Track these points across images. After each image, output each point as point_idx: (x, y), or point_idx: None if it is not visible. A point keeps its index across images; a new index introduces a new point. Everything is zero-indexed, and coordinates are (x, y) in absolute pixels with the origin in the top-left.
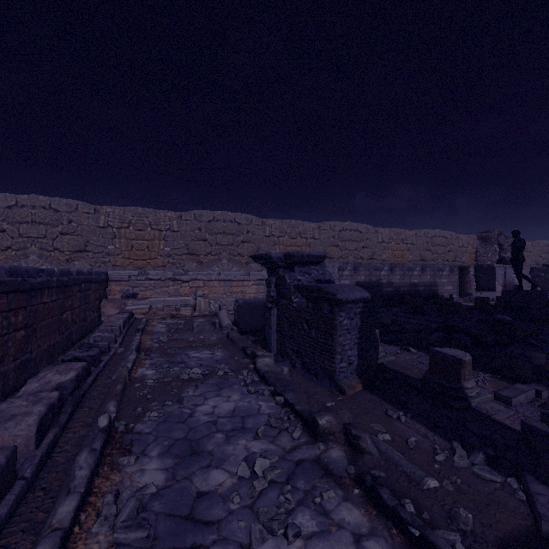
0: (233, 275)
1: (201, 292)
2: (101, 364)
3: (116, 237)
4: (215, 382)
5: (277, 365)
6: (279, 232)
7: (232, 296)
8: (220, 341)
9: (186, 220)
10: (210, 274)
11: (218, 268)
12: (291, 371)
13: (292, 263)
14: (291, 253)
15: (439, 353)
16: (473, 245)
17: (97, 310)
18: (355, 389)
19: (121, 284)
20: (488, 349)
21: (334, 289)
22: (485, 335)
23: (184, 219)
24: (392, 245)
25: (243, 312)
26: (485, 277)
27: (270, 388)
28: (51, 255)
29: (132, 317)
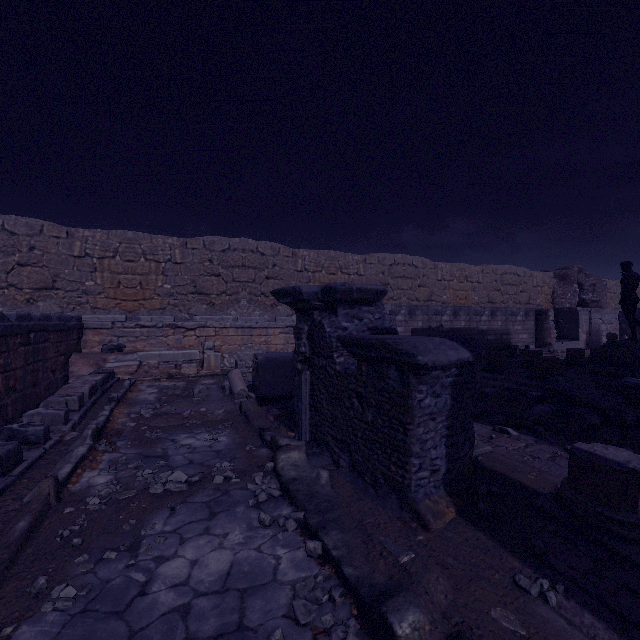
0: (255, 321)
1: (210, 344)
2: (18, 468)
3: (97, 270)
4: (207, 498)
5: (310, 467)
6: (314, 265)
7: (252, 348)
8: (229, 416)
9: (193, 248)
10: (224, 319)
11: (235, 312)
12: (332, 475)
13: (334, 302)
14: (332, 286)
15: (593, 457)
16: (550, 285)
17: (61, 370)
18: (445, 517)
19: (101, 333)
20: (629, 432)
21: (411, 345)
22: (623, 411)
23: (189, 247)
24: (454, 284)
25: (263, 372)
26: (565, 323)
27: (298, 514)
28: (3, 293)
29: (112, 379)
